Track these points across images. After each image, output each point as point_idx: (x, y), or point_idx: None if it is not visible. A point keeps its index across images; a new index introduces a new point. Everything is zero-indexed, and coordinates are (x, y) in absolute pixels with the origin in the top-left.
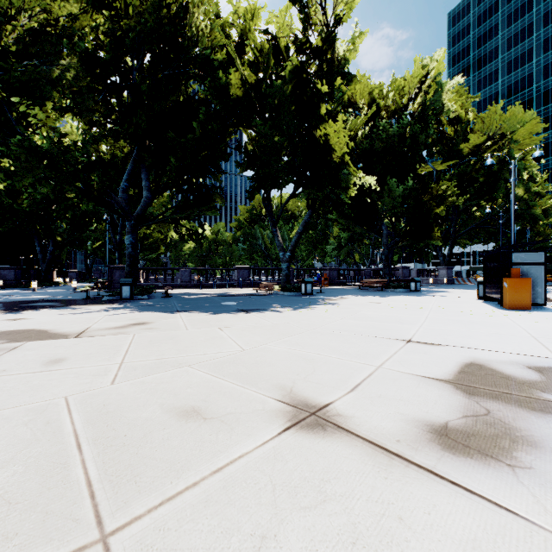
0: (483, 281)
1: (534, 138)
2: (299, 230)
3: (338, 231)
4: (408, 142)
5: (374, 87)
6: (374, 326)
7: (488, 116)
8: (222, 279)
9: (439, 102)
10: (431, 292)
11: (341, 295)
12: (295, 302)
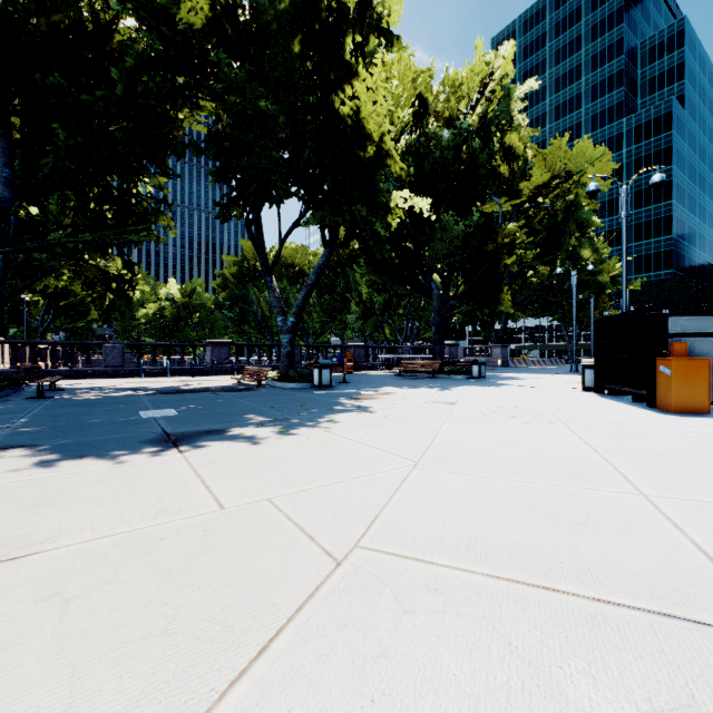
0: (594, 364)
1: (603, 185)
2: (310, 281)
3: (367, 291)
4: (467, 164)
5: (422, 75)
6: (530, 502)
7: (552, 153)
8: (182, 362)
9: (506, 113)
10: (503, 380)
11: (378, 387)
12: (301, 405)
